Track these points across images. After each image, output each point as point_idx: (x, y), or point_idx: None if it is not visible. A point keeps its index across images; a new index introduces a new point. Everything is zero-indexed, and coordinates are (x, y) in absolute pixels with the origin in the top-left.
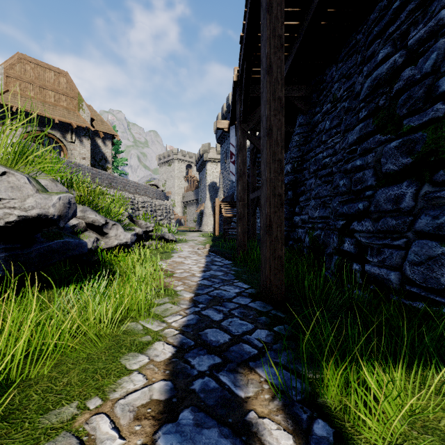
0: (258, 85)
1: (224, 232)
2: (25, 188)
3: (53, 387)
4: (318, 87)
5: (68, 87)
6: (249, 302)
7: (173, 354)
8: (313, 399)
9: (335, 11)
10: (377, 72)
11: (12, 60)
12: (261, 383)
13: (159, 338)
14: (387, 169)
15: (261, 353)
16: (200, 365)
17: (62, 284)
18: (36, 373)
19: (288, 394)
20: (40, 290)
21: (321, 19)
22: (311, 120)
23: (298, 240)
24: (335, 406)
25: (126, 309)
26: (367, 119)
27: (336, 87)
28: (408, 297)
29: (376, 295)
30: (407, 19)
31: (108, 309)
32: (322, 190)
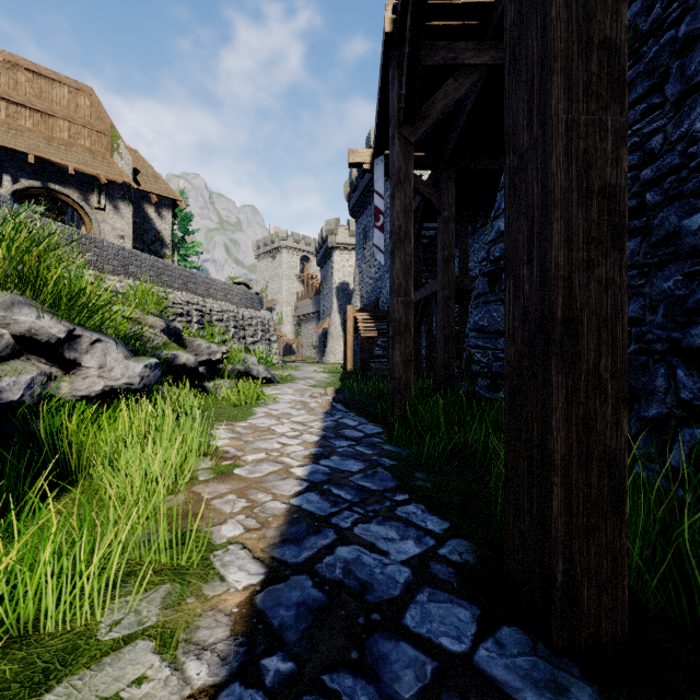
0: (438, 42)
1: (362, 364)
2: None
3: None
4: None
5: (93, 115)
6: (475, 633)
7: None
8: None
9: None
10: None
11: None
12: None
13: None
14: None
15: None
16: None
17: None
18: None
19: None
20: None
21: None
22: None
23: None
24: None
25: None
26: None
27: (636, 10)
28: None
29: None
30: None
31: None
32: None
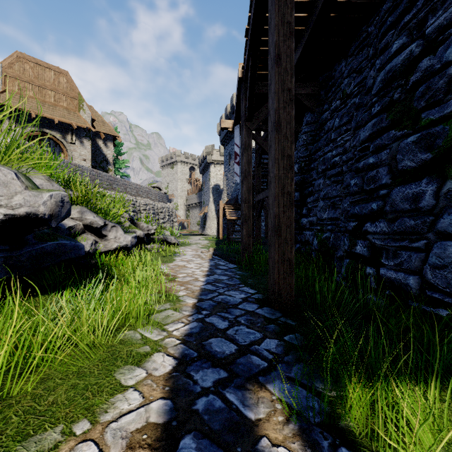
0: (264, 82)
1: (228, 235)
2: (12, 184)
3: (36, 407)
4: (326, 84)
5: (68, 87)
6: (257, 308)
7: (174, 368)
8: (333, 422)
9: (345, 2)
10: (391, 64)
11: (11, 59)
12: (273, 402)
13: (159, 348)
14: (404, 166)
15: (271, 366)
16: (204, 380)
17: (57, 289)
18: (19, 390)
19: (306, 416)
20: (32, 296)
21: (331, 10)
22: (319, 118)
23: (306, 243)
24: (360, 431)
25: (124, 316)
26: (380, 115)
27: (345, 83)
28: (429, 304)
29: (393, 301)
30: (425, 6)
31: (103, 317)
32: (331, 190)
